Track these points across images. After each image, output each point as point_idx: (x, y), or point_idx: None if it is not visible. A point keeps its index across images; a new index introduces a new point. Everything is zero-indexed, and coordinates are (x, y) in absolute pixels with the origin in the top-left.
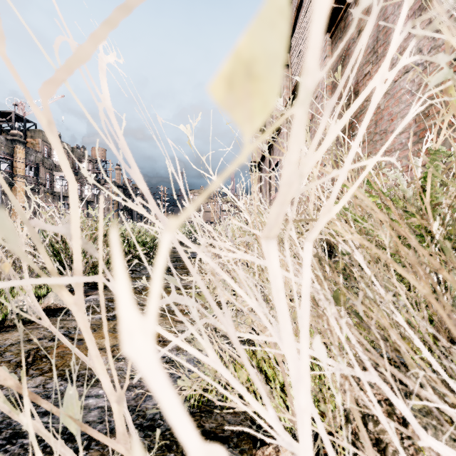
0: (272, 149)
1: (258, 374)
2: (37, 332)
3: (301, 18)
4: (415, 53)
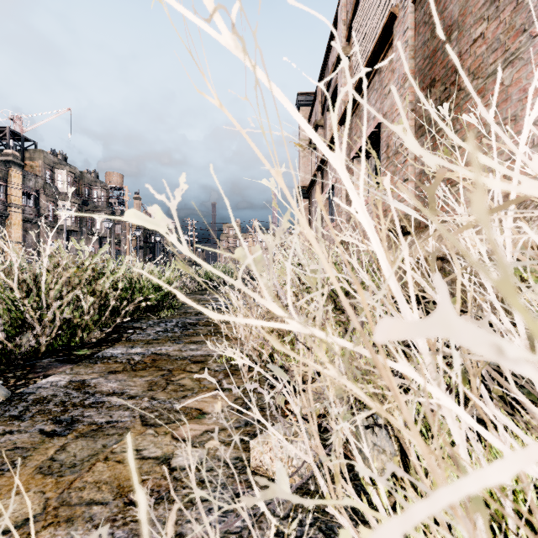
0: (325, 169)
1: None
2: None
3: None
4: None
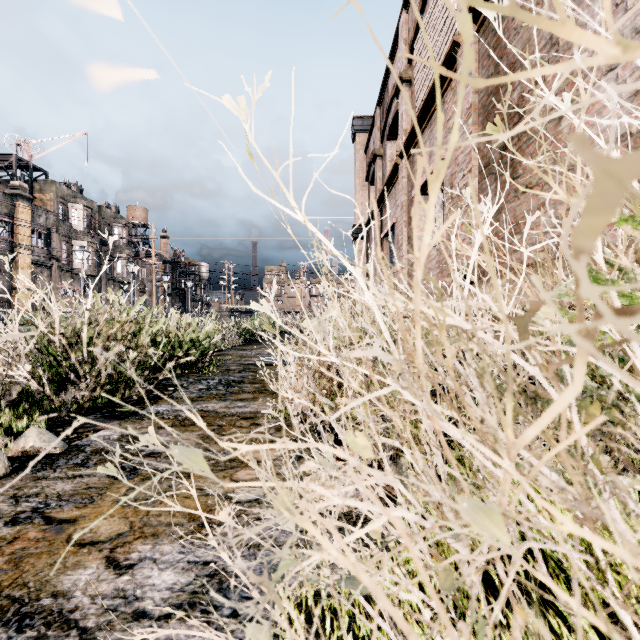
0: (385, 207)
1: (392, 636)
2: None
3: (430, 9)
4: (628, 36)
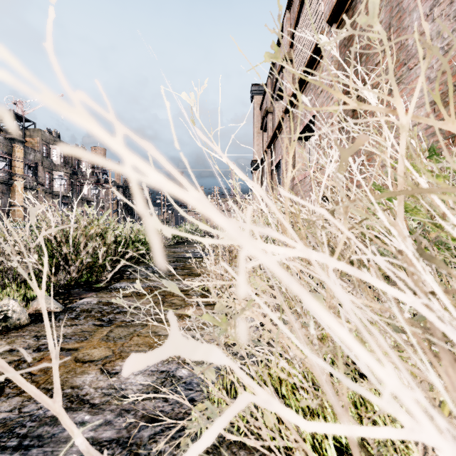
0: (274, 148)
1: (276, 399)
2: (21, 340)
3: (305, 11)
4: (434, 36)
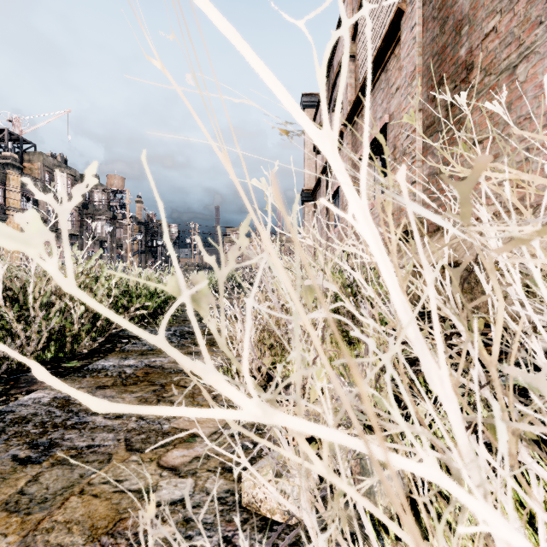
0: (330, 172)
1: None
2: None
3: None
4: None
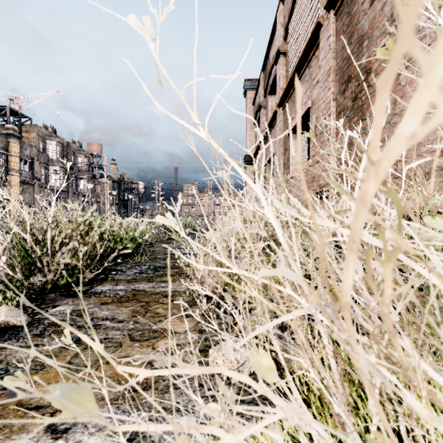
0: (267, 142)
1: None
2: None
3: (299, 1)
4: None
